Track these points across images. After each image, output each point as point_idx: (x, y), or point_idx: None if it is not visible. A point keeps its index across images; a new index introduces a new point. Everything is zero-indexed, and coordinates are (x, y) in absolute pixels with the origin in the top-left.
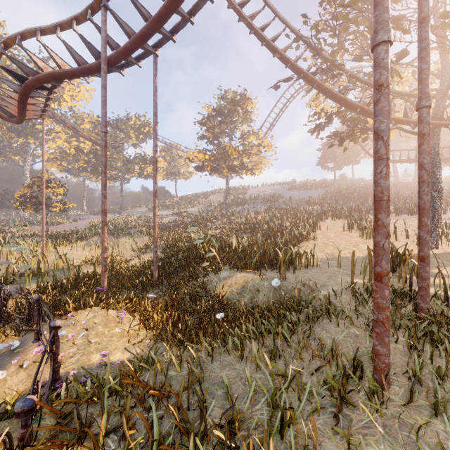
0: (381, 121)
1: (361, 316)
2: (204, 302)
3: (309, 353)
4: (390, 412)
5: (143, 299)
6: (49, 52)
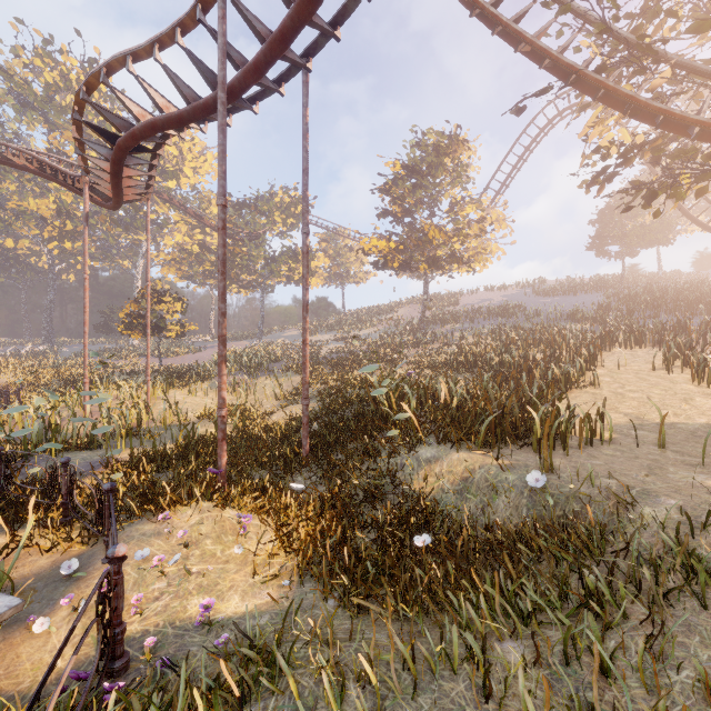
0: None
1: None
2: (391, 505)
3: None
4: None
5: (284, 491)
6: (145, 88)
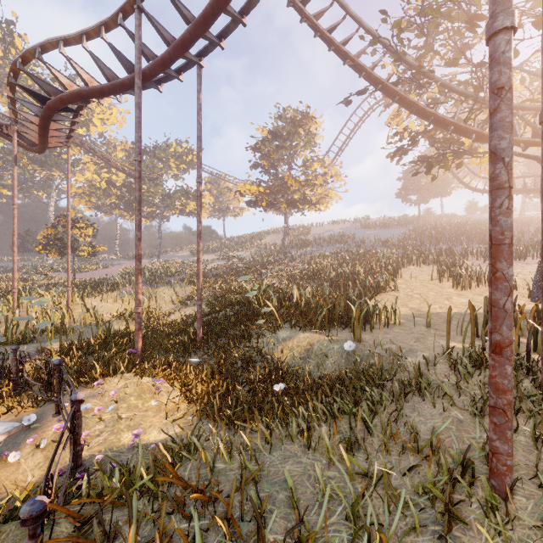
0: (501, 136)
1: (464, 394)
2: (259, 369)
3: (398, 443)
4: (517, 535)
5: (185, 364)
6: (74, 66)
